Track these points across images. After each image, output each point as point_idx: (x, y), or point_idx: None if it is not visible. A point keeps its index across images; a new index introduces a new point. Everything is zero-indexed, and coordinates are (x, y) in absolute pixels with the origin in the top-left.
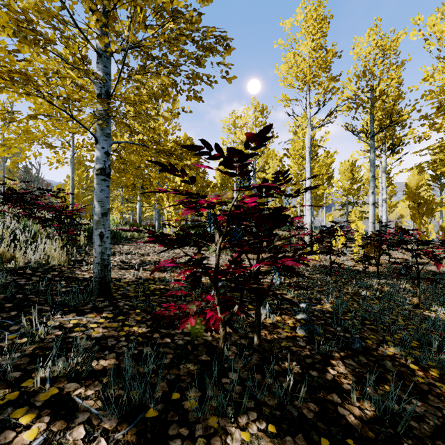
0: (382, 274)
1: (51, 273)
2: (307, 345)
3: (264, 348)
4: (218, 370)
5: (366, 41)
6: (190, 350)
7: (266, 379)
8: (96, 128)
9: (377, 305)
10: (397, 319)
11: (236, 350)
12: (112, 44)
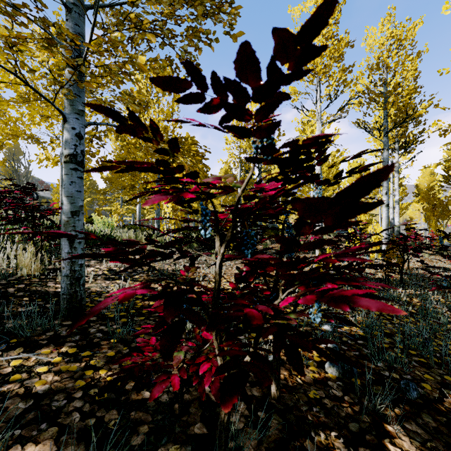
0: (405, 283)
1: (15, 286)
2: (345, 395)
3: (286, 404)
4: None
5: (380, 31)
6: (178, 414)
7: None
8: (65, 104)
9: (414, 325)
10: (446, 345)
11: (245, 409)
12: None
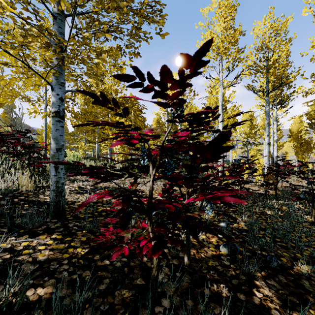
0: (279, 196)
1: (18, 197)
2: (231, 264)
3: (194, 269)
4: (152, 297)
5: (263, 23)
6: (126, 273)
7: (198, 306)
8: (52, 78)
9: (281, 223)
10: (300, 236)
11: (168, 271)
12: (61, 3)
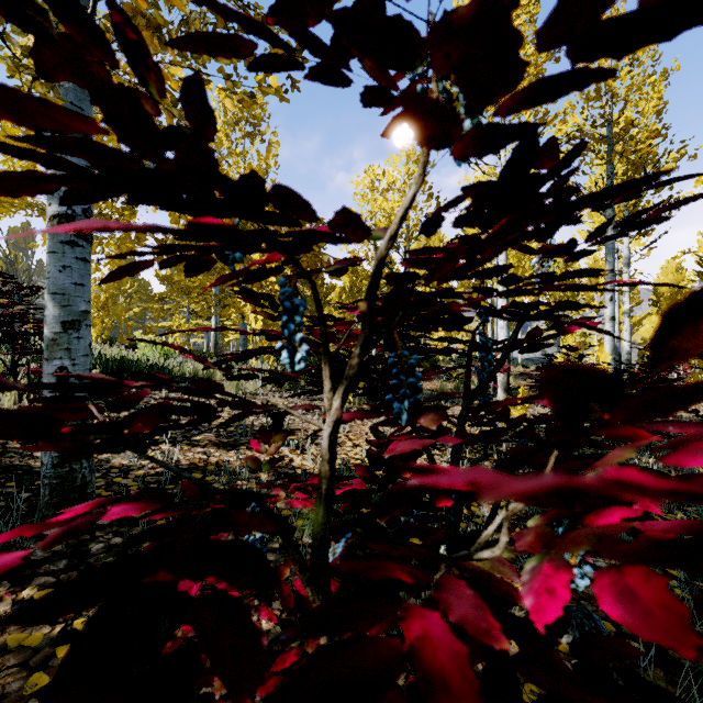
0: (652, 447)
1: None
2: None
3: None
4: None
5: None
6: None
7: None
8: None
9: None
10: None
11: None
12: None
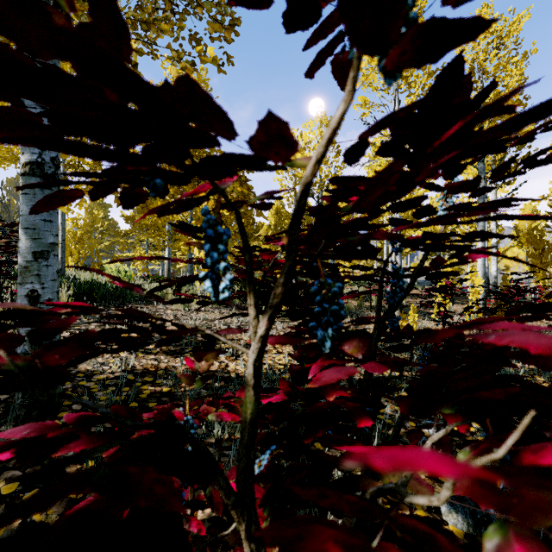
0: None
1: None
2: None
3: None
4: None
5: None
6: None
7: None
8: None
9: None
10: None
11: None
12: None
